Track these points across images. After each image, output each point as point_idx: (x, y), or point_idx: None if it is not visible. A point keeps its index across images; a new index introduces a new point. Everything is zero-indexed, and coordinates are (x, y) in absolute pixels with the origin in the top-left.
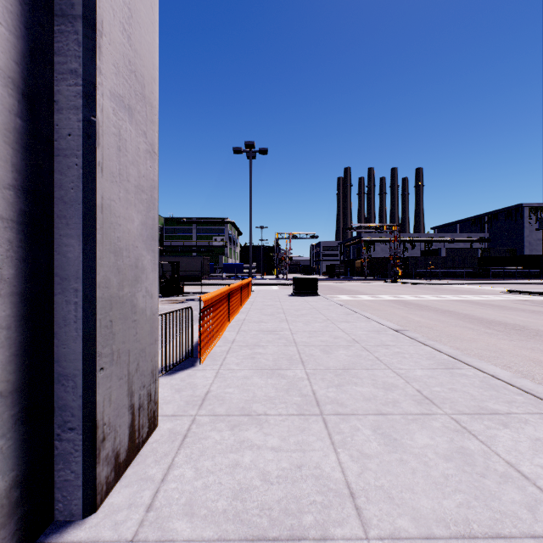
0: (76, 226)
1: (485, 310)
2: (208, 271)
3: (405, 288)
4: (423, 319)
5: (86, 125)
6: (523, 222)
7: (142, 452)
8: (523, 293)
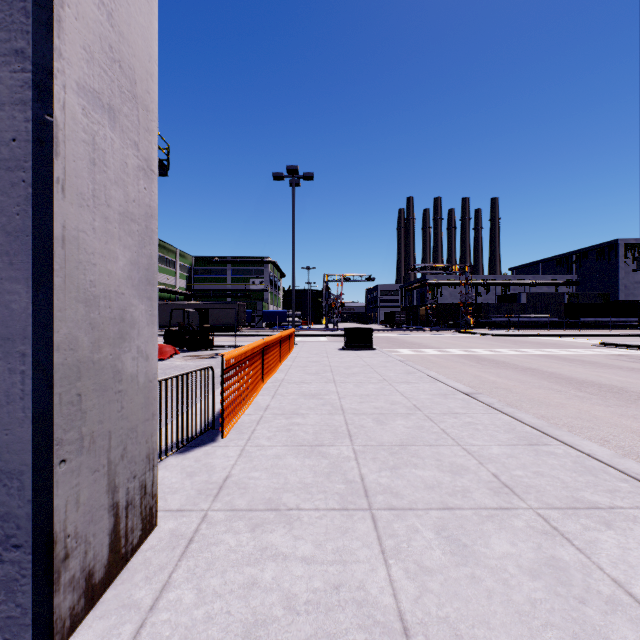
0: (23, 265)
1: (575, 368)
2: (244, 320)
3: (479, 341)
4: (500, 379)
5: (38, 127)
6: (618, 262)
7: (130, 565)
8: (618, 347)
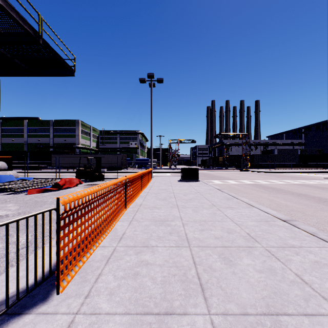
0: None
1: None
2: (125, 164)
3: (256, 175)
4: (289, 202)
5: None
6: None
7: None
8: None
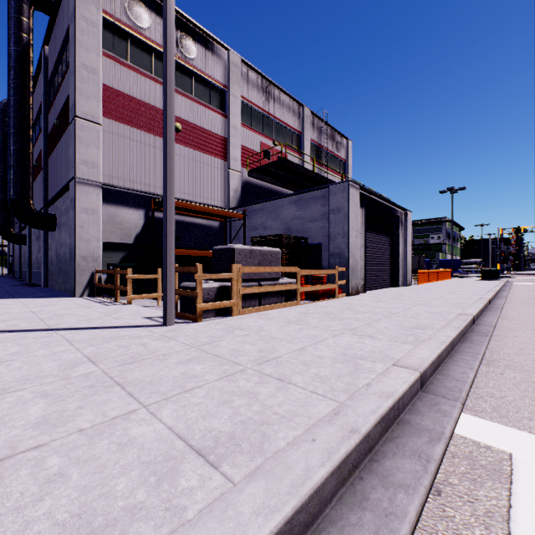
0: (405, 260)
1: None
2: (423, 266)
3: None
4: None
5: (406, 251)
6: None
7: (410, 286)
8: None
